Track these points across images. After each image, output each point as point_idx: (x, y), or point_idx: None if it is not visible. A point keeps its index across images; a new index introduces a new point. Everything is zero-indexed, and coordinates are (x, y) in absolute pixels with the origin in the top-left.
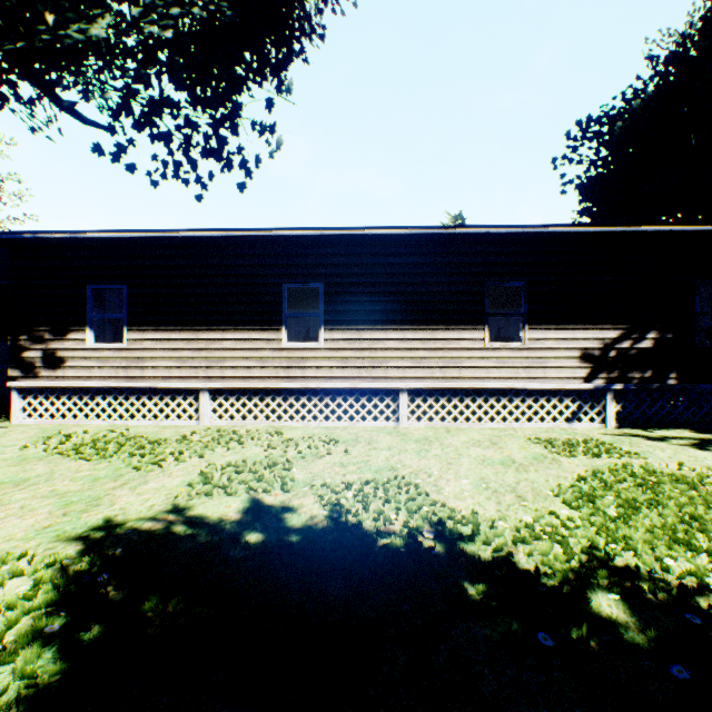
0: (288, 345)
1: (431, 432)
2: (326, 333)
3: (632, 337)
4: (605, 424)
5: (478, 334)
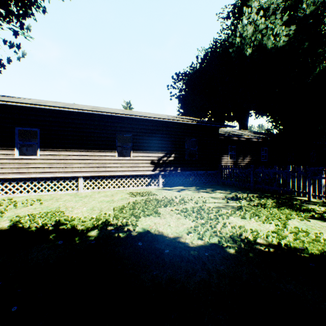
0: (19, 157)
1: (91, 193)
2: (41, 151)
3: (167, 156)
4: (159, 186)
5: (113, 154)
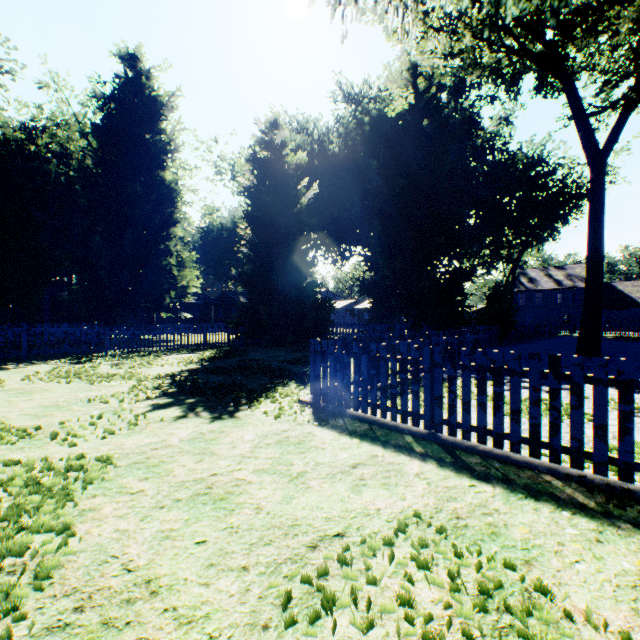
0: None
1: None
2: None
3: None
4: None
5: None
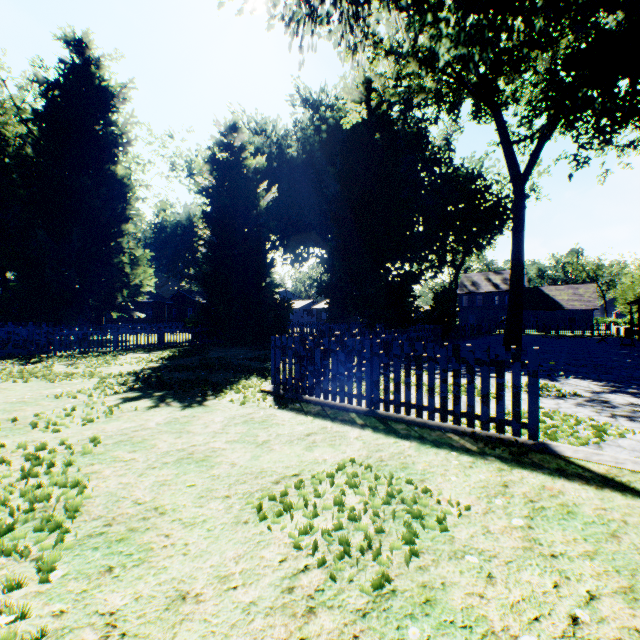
0: None
1: None
2: None
3: None
4: None
5: None
